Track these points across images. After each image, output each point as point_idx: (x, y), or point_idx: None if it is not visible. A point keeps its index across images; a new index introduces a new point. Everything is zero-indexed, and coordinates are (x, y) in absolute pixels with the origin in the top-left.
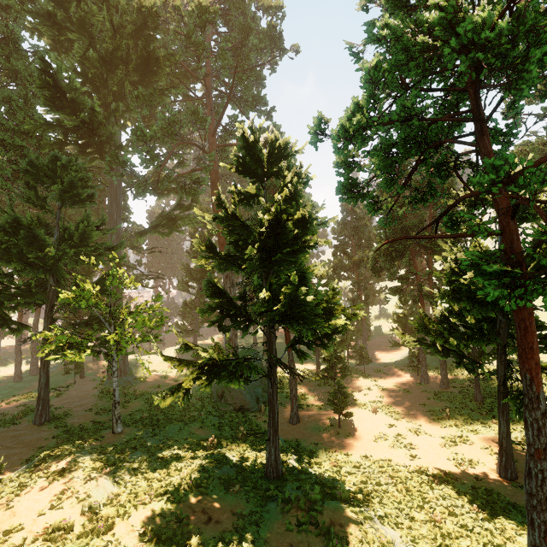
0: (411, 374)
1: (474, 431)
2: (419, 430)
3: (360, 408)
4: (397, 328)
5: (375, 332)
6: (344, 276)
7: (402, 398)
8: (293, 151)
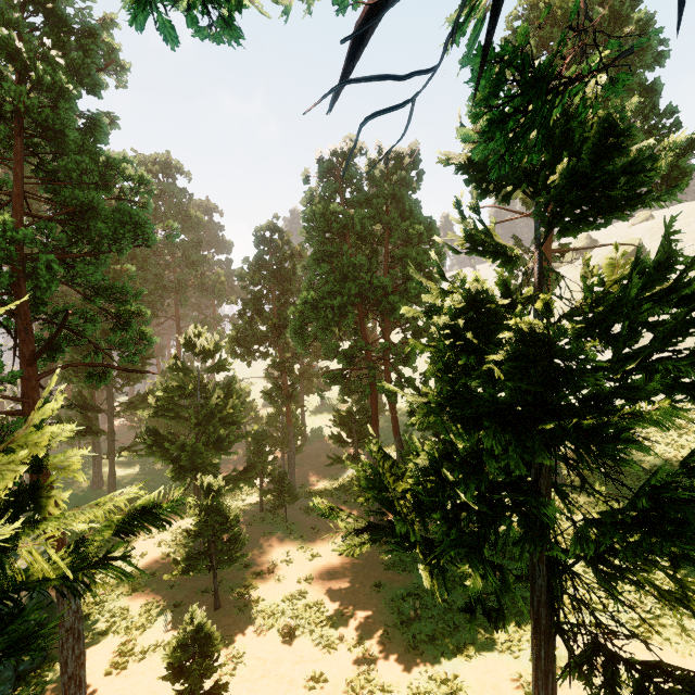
0: (359, 510)
1: (464, 648)
2: (370, 677)
3: (261, 630)
4: (340, 434)
5: (314, 432)
6: (259, 352)
7: (344, 575)
8: (89, 39)
